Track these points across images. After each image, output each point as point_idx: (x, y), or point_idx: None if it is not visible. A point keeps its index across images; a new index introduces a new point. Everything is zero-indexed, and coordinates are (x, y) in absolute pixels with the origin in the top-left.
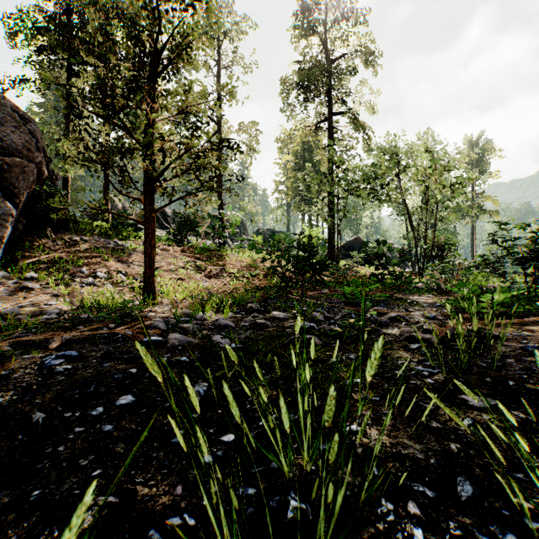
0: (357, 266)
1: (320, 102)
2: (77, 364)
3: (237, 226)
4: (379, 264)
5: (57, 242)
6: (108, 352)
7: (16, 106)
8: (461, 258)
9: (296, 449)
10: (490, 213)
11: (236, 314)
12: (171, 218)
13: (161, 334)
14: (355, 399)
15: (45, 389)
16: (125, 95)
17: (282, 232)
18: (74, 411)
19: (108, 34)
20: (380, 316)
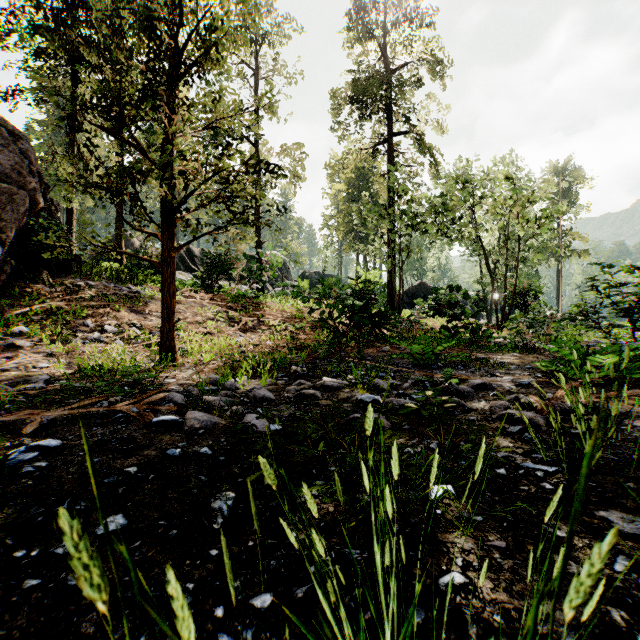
0: (424, 317)
1: (378, 120)
2: (55, 458)
3: (278, 268)
4: (452, 316)
5: (56, 288)
6: (101, 440)
7: (4, 119)
8: (553, 309)
9: (369, 622)
10: (579, 253)
11: (276, 380)
12: (199, 259)
13: (177, 411)
14: (448, 520)
15: (0, 503)
16: (136, 103)
17: (332, 275)
18: (30, 547)
19: (114, 24)
20: (459, 382)
